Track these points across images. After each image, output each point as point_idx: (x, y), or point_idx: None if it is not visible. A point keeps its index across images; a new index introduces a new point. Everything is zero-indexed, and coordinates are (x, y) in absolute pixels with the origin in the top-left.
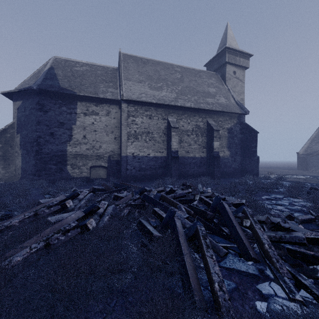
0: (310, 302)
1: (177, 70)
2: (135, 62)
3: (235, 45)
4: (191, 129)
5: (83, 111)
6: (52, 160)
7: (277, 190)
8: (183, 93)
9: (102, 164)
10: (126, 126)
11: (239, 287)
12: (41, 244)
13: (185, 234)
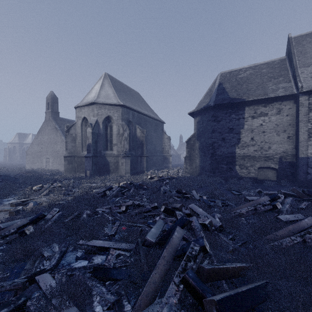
0: None
1: None
2: None
3: None
4: None
5: (250, 114)
6: (223, 161)
7: None
8: None
9: (272, 165)
10: (306, 122)
11: None
12: (298, 238)
13: None
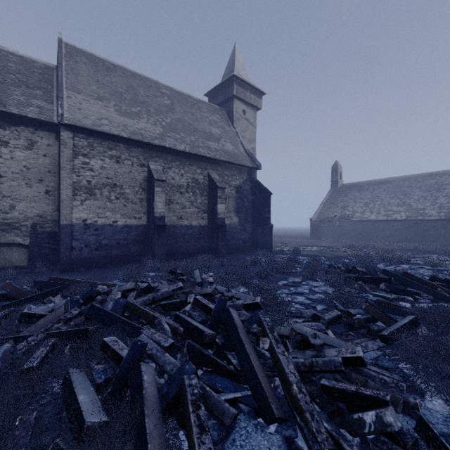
0: None
1: (165, 92)
2: (91, 64)
3: (244, 75)
4: (185, 184)
5: None
6: None
7: (294, 269)
8: (173, 129)
9: (18, 239)
10: (70, 172)
11: None
12: None
13: (160, 395)
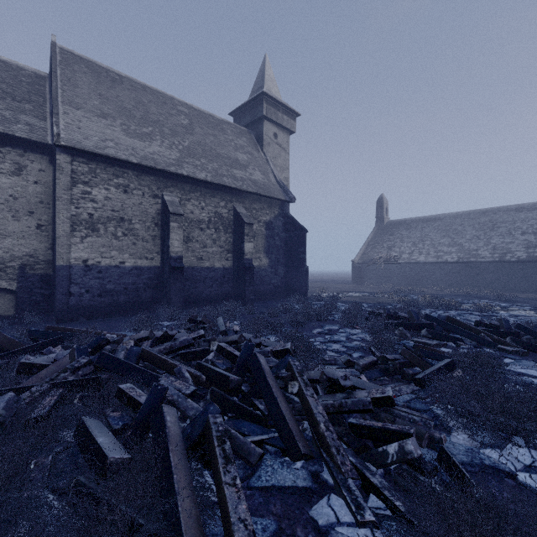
0: (383, 517)
1: (182, 110)
2: (92, 74)
3: (276, 93)
4: (206, 219)
5: None
6: None
7: (332, 317)
8: (192, 154)
9: (3, 284)
10: (68, 203)
11: (282, 524)
12: None
13: (184, 436)
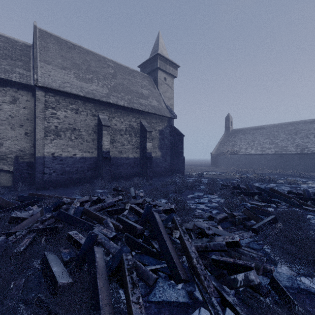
0: None
1: (110, 64)
2: (57, 44)
3: (165, 54)
4: (124, 128)
5: None
6: None
7: (199, 187)
8: (116, 90)
9: (5, 167)
10: (43, 120)
11: None
12: None
13: (107, 267)
